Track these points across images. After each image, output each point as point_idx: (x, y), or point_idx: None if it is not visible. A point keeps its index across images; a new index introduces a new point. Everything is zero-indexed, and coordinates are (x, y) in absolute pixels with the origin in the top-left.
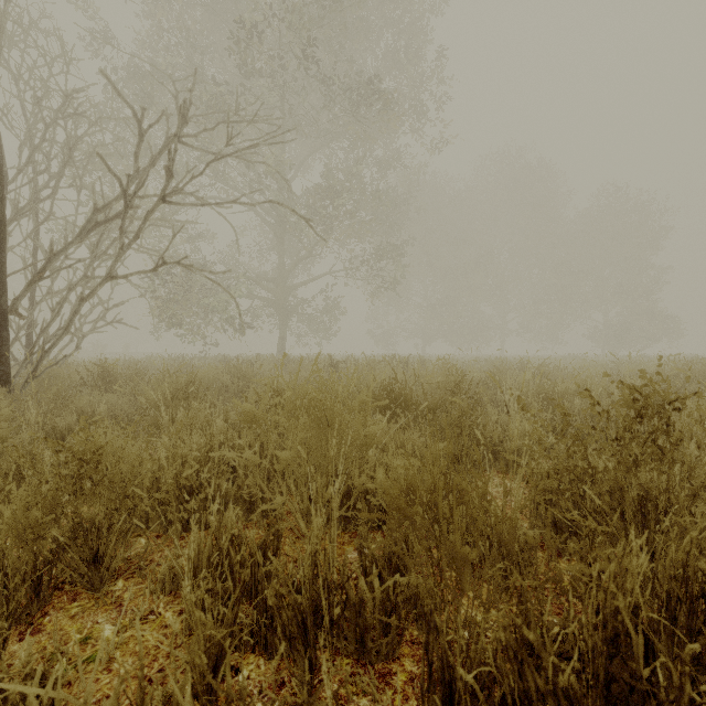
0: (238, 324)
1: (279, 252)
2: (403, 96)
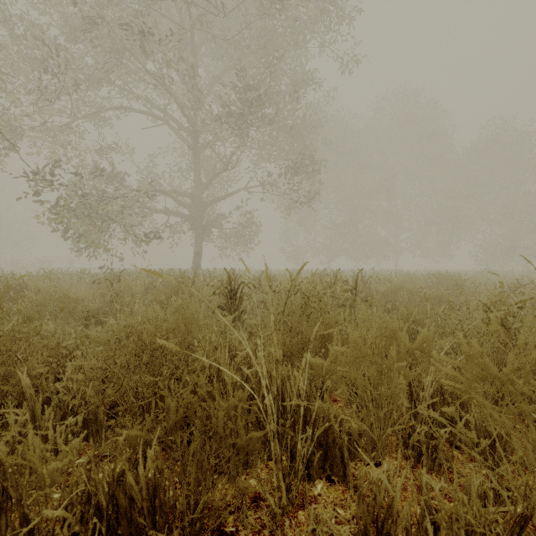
0: (144, 237)
1: (195, 167)
2: (319, 6)
